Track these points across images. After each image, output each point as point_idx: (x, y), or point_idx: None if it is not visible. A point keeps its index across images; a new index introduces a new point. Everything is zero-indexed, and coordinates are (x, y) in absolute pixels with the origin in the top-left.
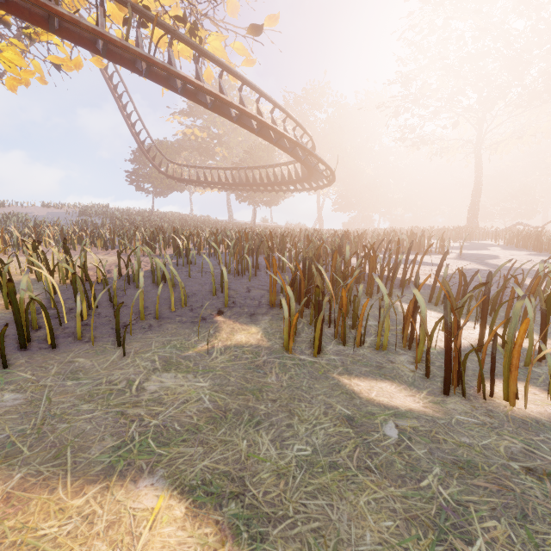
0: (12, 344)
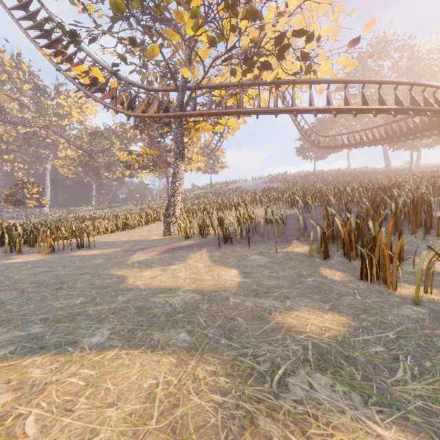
0: (223, 242)
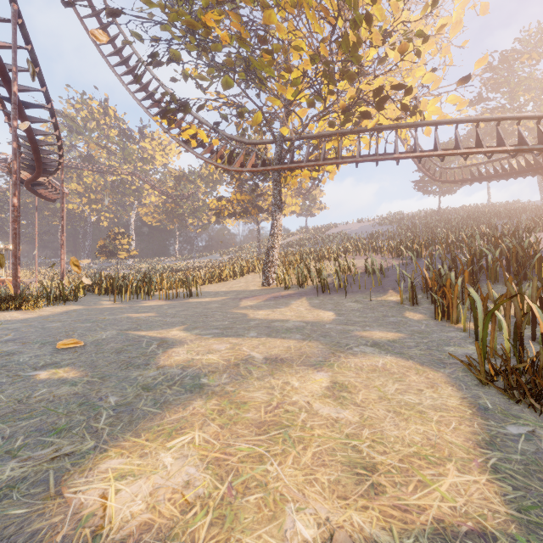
0: (321, 292)
